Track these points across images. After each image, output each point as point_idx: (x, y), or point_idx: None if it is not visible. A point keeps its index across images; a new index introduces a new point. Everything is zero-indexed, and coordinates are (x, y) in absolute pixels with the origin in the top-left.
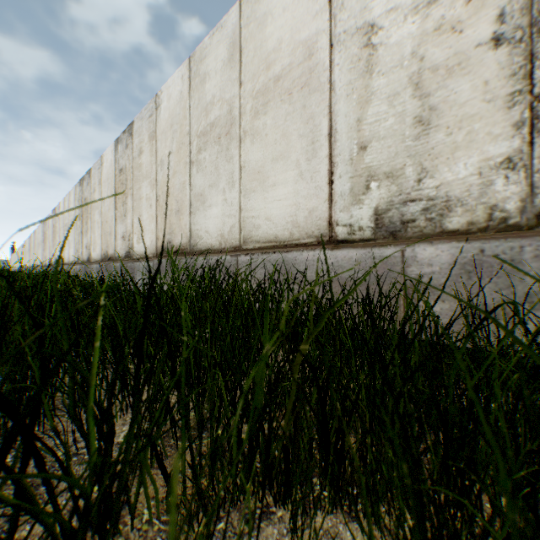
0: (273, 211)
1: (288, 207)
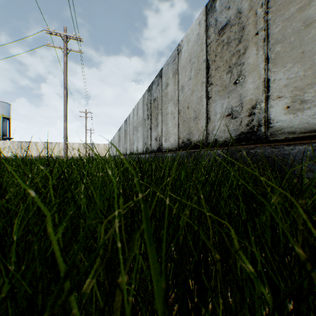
0: (9, 155)
1: (10, 155)
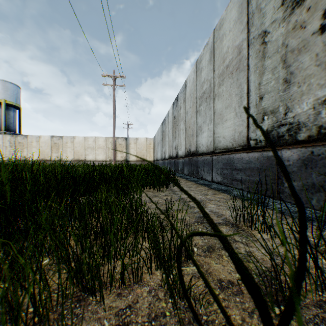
0: None
1: None
